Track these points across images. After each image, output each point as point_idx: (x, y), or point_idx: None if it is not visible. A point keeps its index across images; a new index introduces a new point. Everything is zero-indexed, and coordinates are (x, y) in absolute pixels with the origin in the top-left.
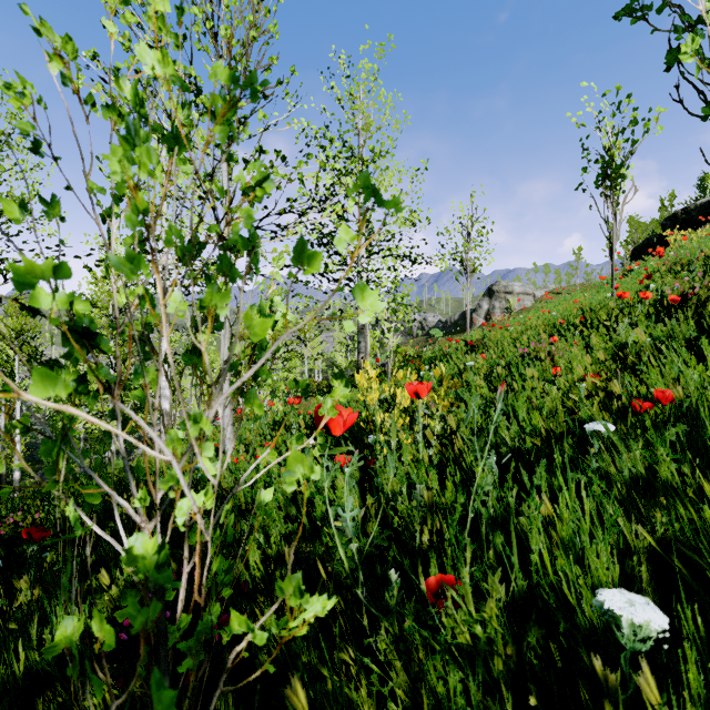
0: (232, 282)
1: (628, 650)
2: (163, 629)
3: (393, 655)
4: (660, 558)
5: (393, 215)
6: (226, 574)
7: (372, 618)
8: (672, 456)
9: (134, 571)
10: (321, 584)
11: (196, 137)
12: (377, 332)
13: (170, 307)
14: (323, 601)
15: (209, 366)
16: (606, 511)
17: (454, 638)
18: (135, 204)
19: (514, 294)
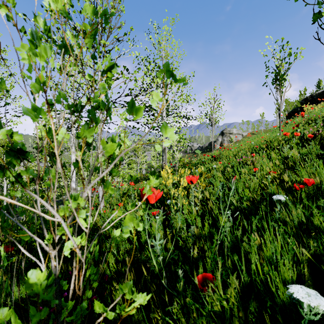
0: (96, 124)
1: (306, 319)
2: (60, 308)
3: (180, 315)
4: (313, 263)
5: (178, 97)
6: (95, 275)
7: (169, 291)
8: (321, 213)
9: (31, 292)
10: (144, 275)
11: (75, 44)
12: (171, 151)
13: (59, 137)
14: (144, 297)
15: (82, 169)
16: (286, 240)
17: (211, 307)
18: (38, 79)
19: (233, 134)
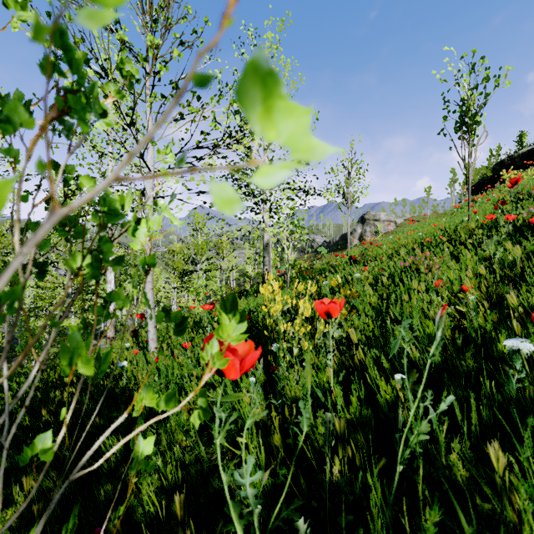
0: (4, 128)
1: None
2: None
3: None
4: None
5: None
6: None
7: None
8: None
9: None
10: (219, 531)
11: None
12: (278, 249)
13: None
14: None
15: None
16: None
17: None
18: None
19: (380, 221)
